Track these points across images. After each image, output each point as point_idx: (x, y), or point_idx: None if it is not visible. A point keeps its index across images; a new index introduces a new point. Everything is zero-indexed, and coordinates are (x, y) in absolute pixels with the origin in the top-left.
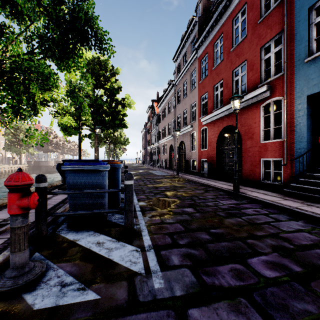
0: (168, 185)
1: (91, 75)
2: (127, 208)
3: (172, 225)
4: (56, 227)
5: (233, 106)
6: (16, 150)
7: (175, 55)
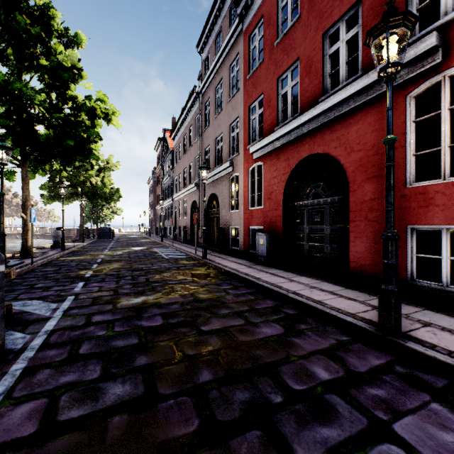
0: (178, 298)
1: (8, 35)
2: None
3: None
4: None
5: (327, 109)
6: None
7: (200, 39)
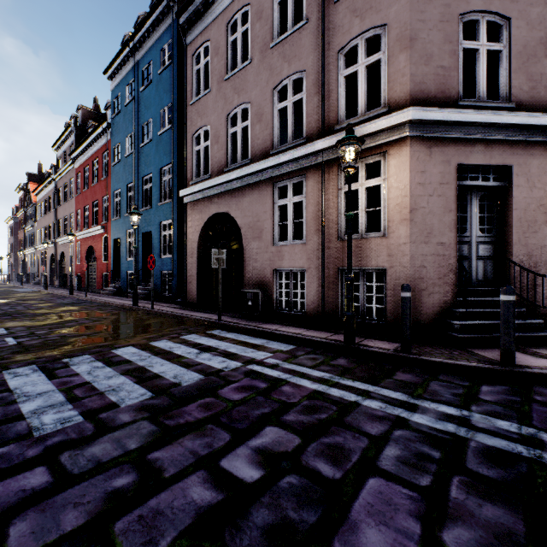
0: (21, 296)
1: None
2: None
3: None
4: None
5: (91, 232)
6: None
7: (54, 145)
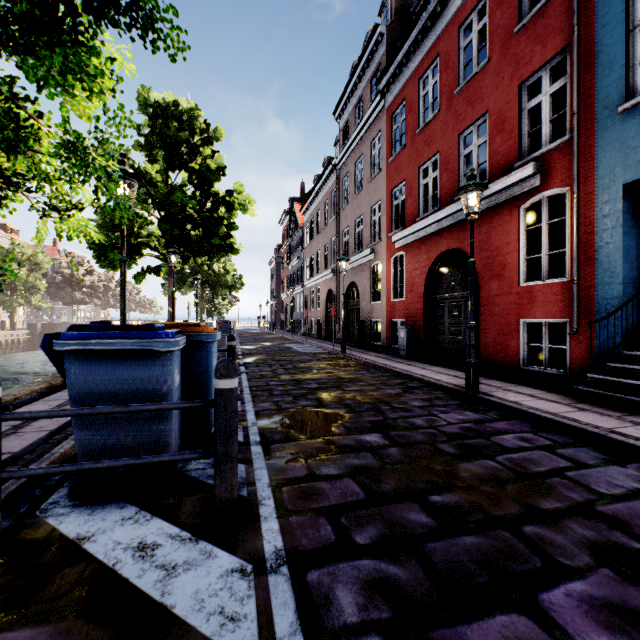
0: (325, 376)
1: (160, 140)
2: (222, 449)
3: (335, 483)
4: (42, 497)
5: (460, 209)
6: (3, 299)
7: (338, 105)
